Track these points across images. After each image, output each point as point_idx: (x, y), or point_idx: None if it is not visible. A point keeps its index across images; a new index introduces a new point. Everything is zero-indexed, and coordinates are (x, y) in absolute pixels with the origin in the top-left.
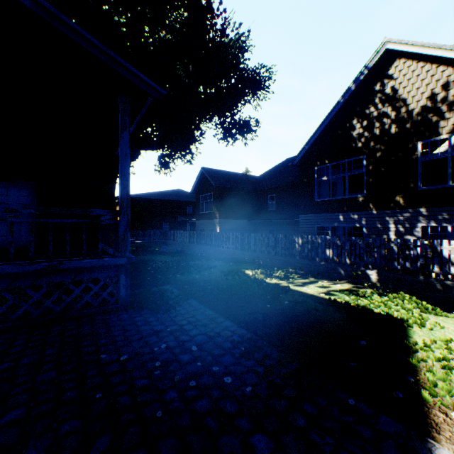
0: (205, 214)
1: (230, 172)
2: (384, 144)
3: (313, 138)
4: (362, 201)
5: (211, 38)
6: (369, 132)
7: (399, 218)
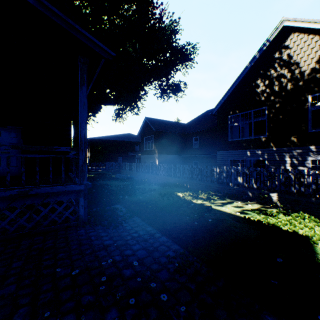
0: (147, 151)
1: (165, 121)
2: (282, 97)
3: (227, 94)
4: (264, 141)
5: (151, 24)
6: (270, 89)
7: (294, 153)
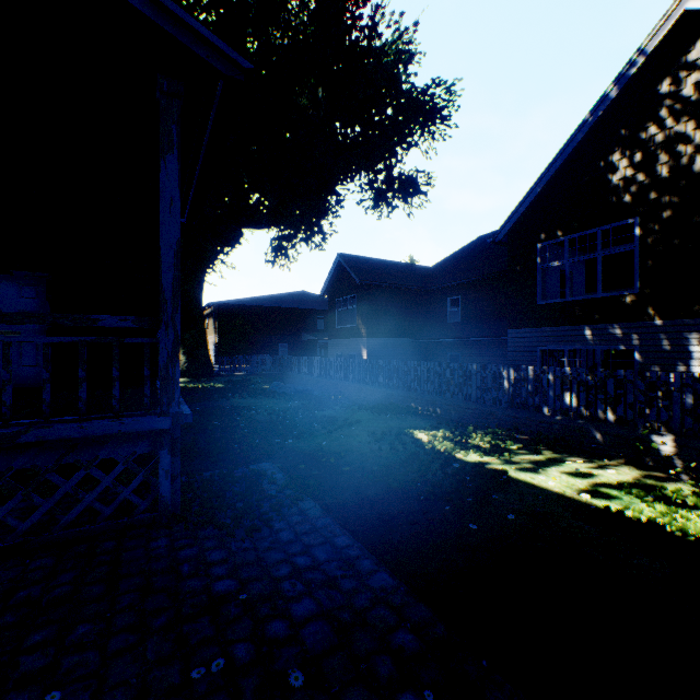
0: (343, 330)
1: (384, 261)
2: (680, 193)
3: (535, 192)
4: (631, 303)
5: (352, 41)
6: (647, 173)
7: None
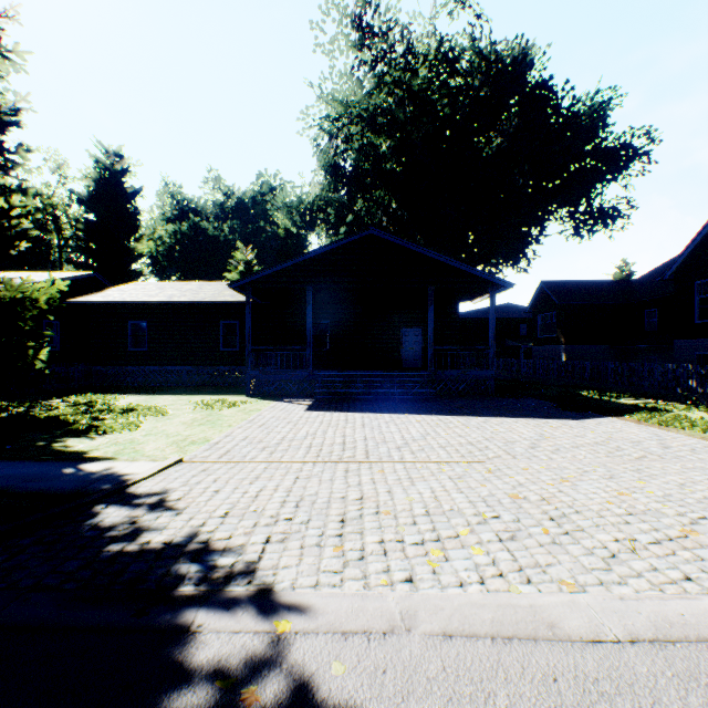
0: (545, 339)
1: (582, 282)
2: None
3: (689, 248)
4: None
5: (552, 124)
6: None
7: None
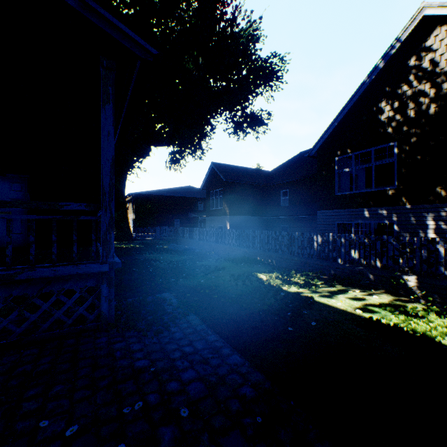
0: (215, 210)
1: (241, 167)
2: (421, 127)
3: (334, 125)
4: (392, 195)
5: (221, 28)
6: (402, 114)
7: (441, 213)
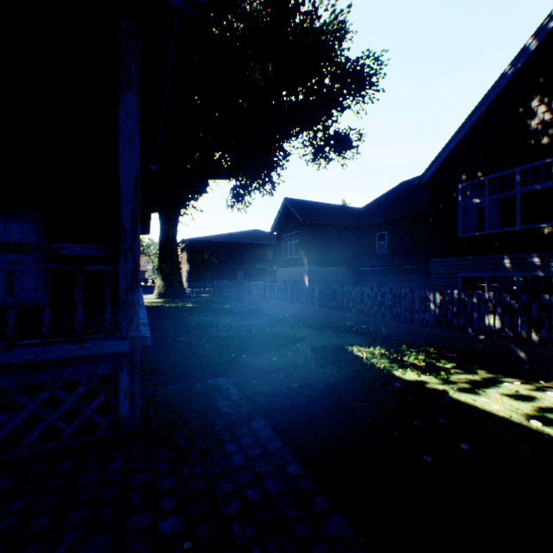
0: (289, 260)
1: (322, 204)
2: None
3: (456, 139)
4: (549, 234)
5: (296, 24)
6: None
7: None
